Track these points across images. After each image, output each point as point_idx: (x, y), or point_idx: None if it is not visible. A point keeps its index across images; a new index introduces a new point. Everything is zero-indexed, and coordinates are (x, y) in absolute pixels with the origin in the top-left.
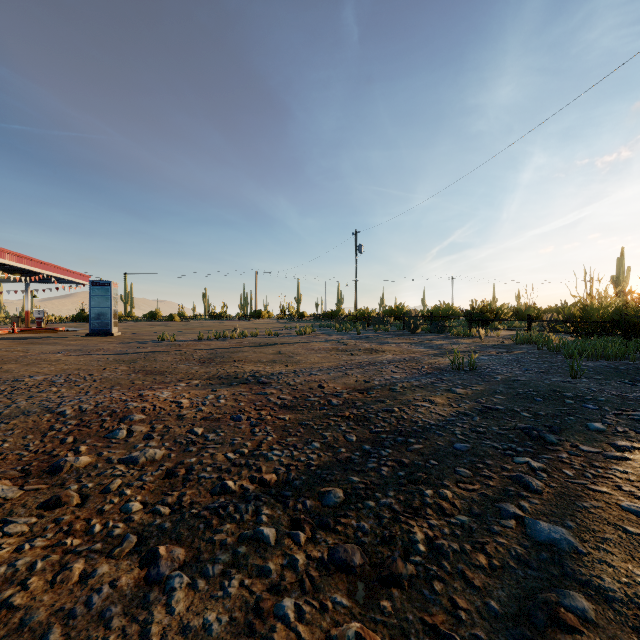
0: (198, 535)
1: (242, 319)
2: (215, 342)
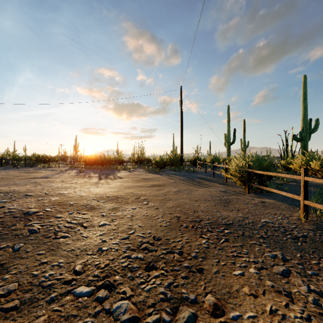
0: (102, 180)
1: None
2: None
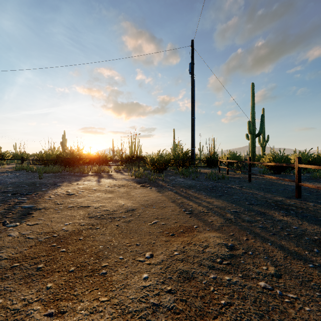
0: None
1: None
2: None
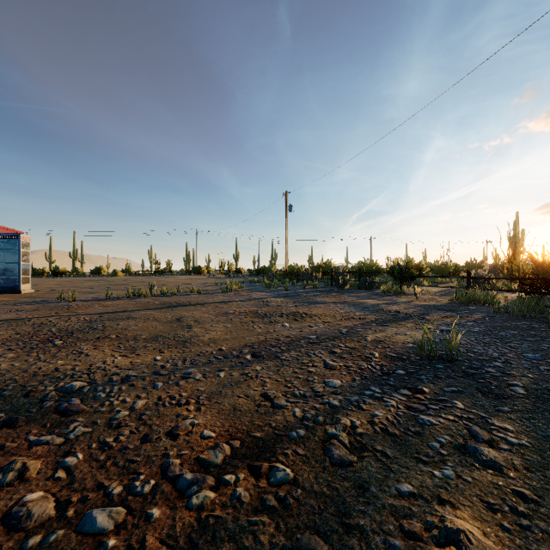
0: None
1: (183, 274)
2: (120, 302)
